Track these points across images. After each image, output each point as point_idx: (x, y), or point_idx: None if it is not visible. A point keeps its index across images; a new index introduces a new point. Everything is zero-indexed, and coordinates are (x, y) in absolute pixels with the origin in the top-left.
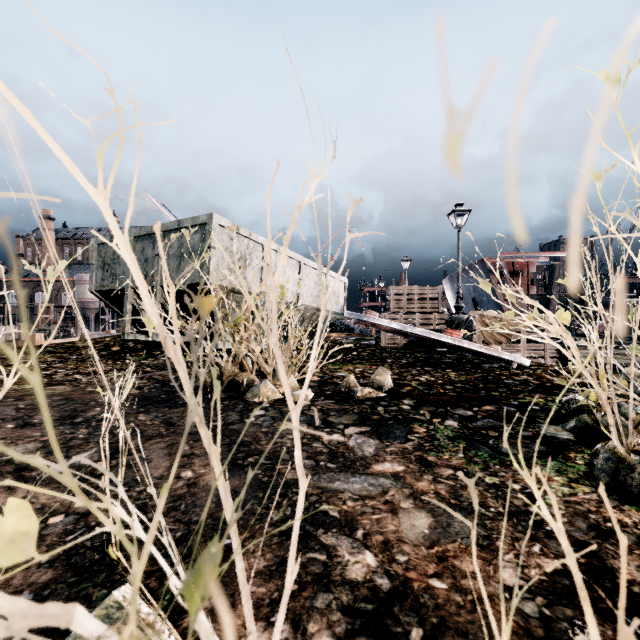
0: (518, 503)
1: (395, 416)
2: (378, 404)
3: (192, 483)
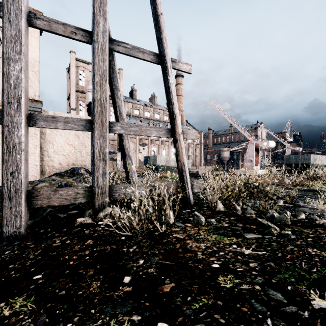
0: None
1: None
2: None
3: None
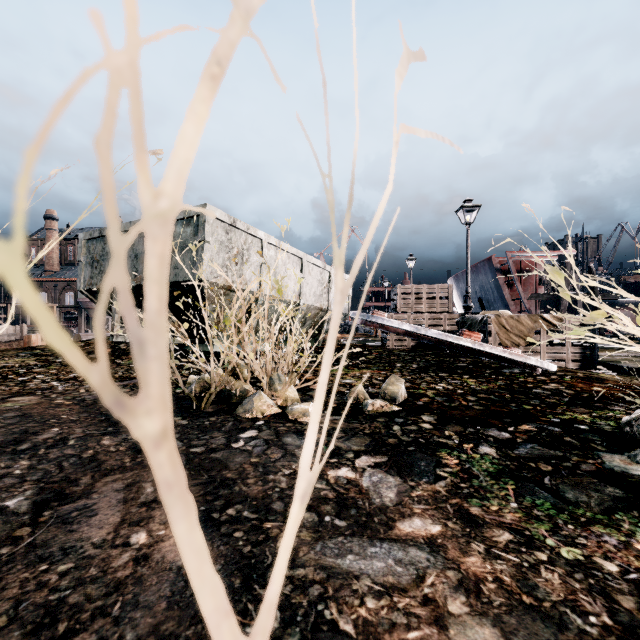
0: (628, 604)
1: (416, 439)
2: (393, 421)
3: (142, 556)
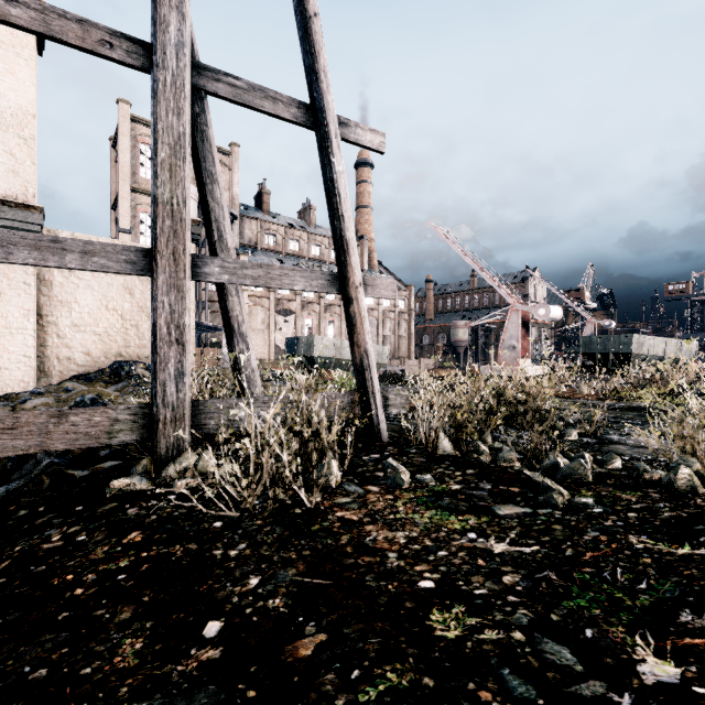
0: None
1: None
2: None
3: None
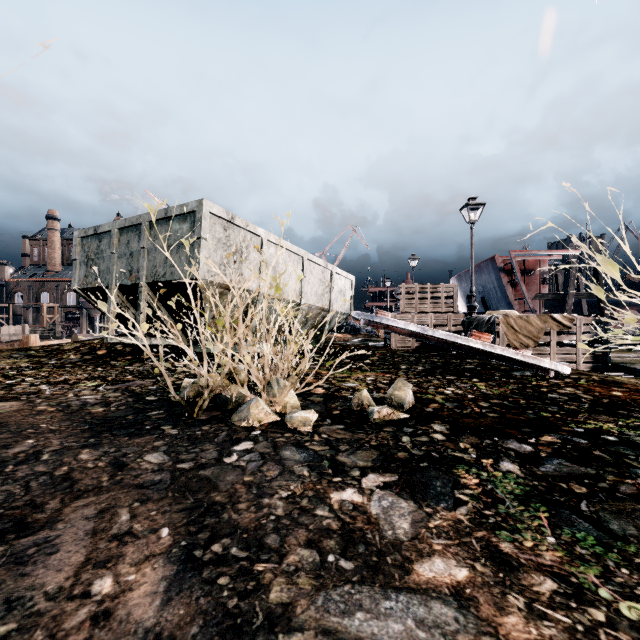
0: None
1: (428, 453)
2: (401, 431)
3: (103, 613)
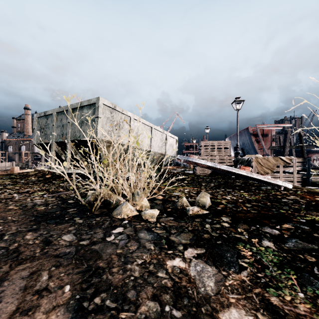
0: None
1: (221, 235)
2: (205, 221)
3: None
